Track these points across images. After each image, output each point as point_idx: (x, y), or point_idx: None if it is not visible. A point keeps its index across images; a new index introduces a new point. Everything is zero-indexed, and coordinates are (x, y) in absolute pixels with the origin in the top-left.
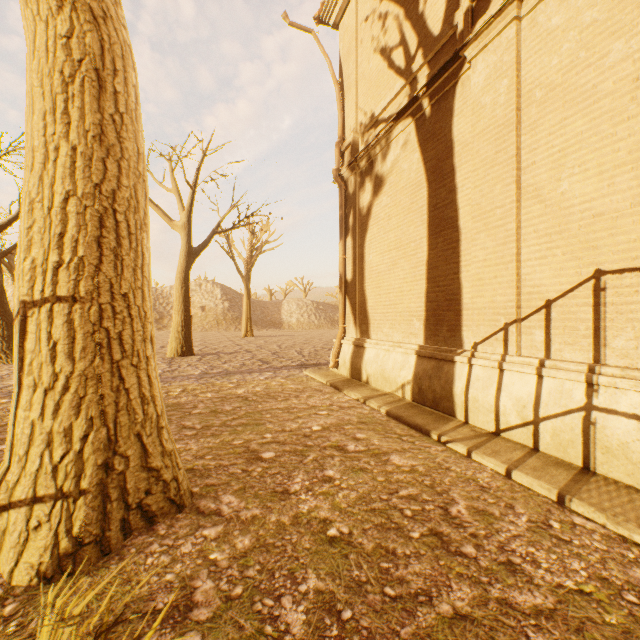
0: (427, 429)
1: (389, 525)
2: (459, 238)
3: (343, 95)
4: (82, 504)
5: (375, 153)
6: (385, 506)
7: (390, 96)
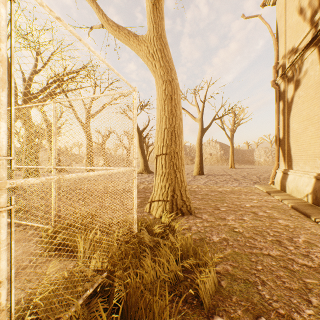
0: (309, 215)
1: (259, 234)
2: None
3: (277, 39)
4: (168, 203)
5: (294, 68)
6: (262, 230)
7: (302, 36)
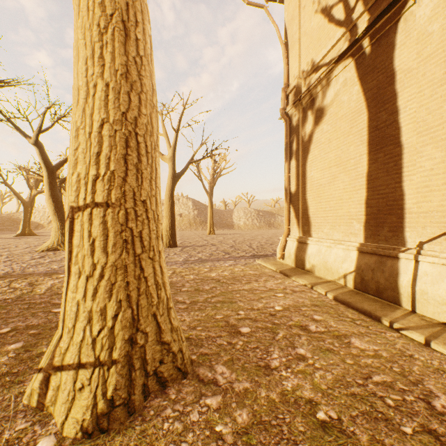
0: (377, 315)
1: (375, 414)
2: (401, 152)
3: (287, 52)
4: (113, 372)
5: (316, 92)
6: (364, 392)
7: (331, 44)
